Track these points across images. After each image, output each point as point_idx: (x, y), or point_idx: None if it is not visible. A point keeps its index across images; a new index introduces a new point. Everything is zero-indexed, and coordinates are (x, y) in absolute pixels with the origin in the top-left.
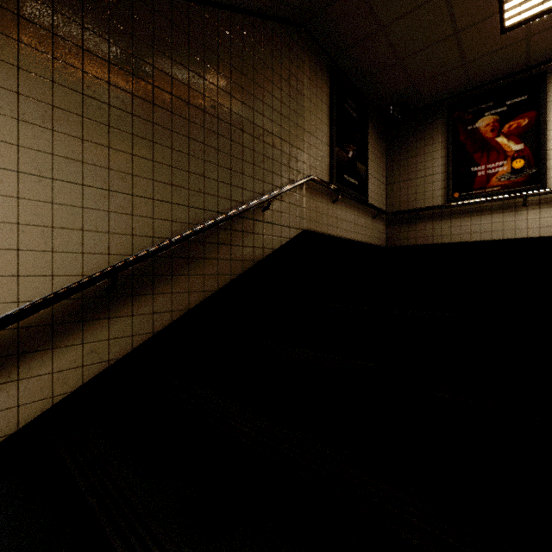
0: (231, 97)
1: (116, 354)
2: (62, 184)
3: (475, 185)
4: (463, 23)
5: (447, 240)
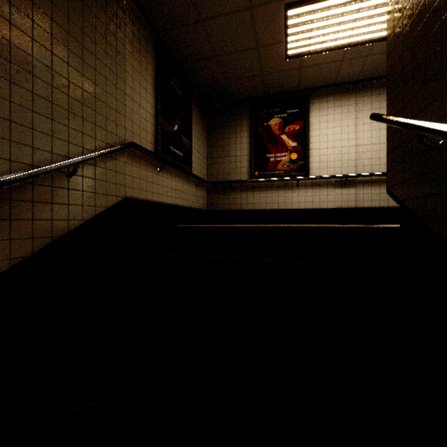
0: (11, 26)
1: None
2: None
3: (269, 168)
4: (262, 41)
5: (250, 207)
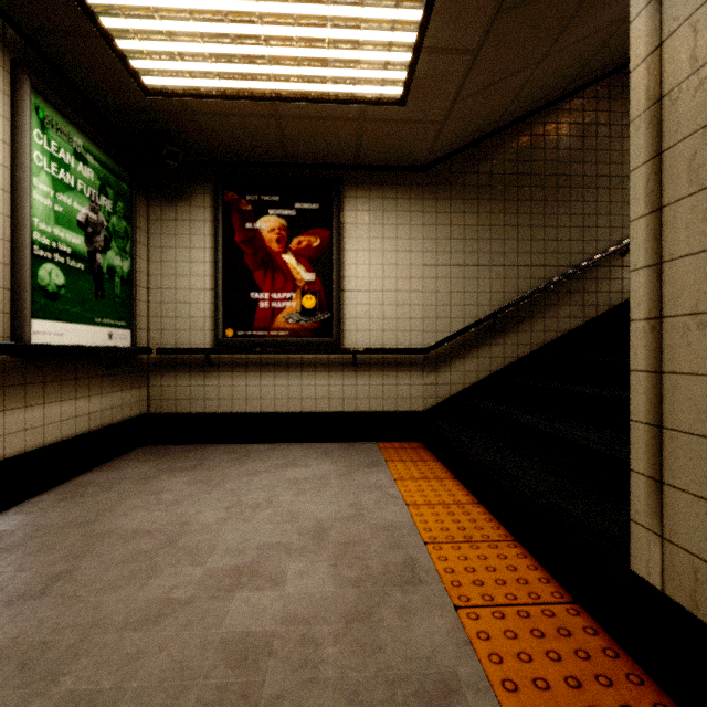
0: (583, 164)
1: (494, 368)
2: (468, 267)
3: None
4: None
5: None
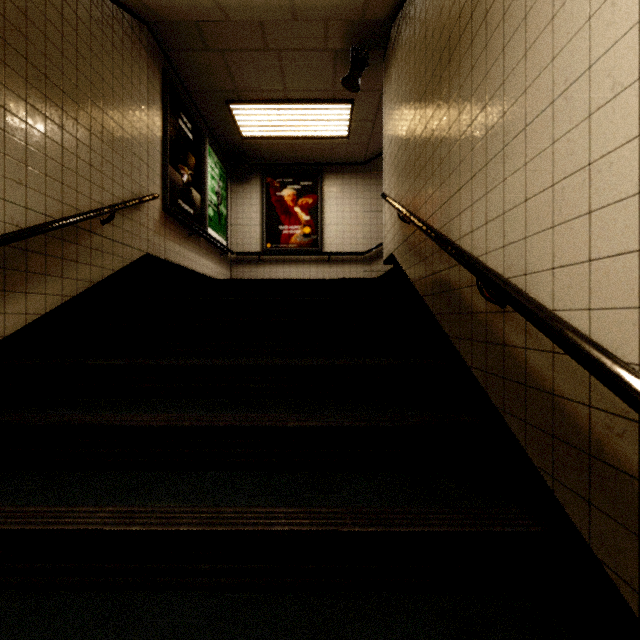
0: None
1: None
2: None
3: None
4: None
5: None
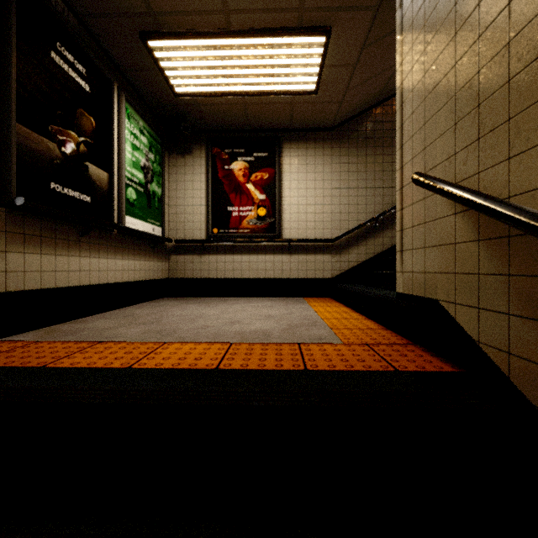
0: None
1: (377, 252)
2: (360, 189)
3: None
4: None
5: None
